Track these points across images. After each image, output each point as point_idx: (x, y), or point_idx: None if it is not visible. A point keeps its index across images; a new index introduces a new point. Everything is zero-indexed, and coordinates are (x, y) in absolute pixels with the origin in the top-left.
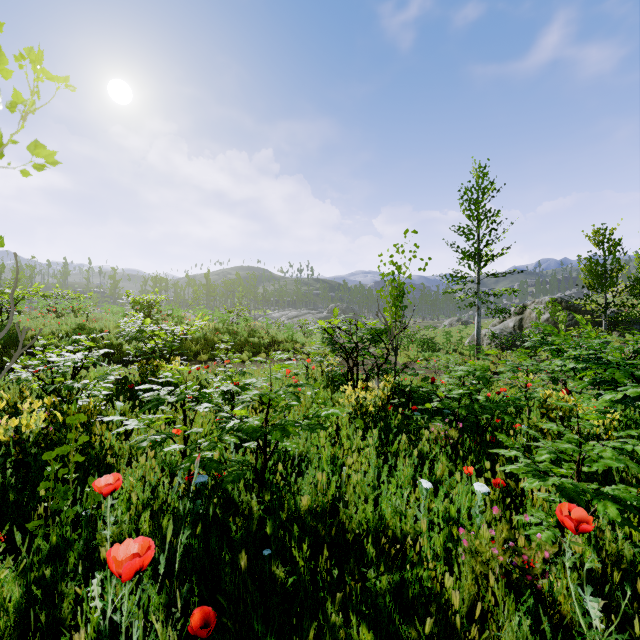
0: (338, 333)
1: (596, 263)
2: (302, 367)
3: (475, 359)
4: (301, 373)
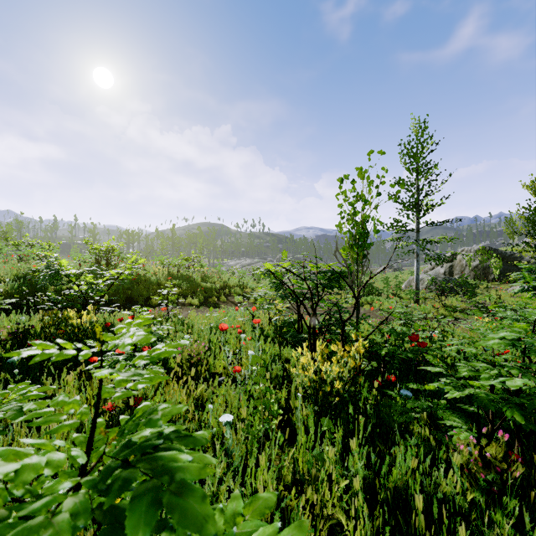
0: (287, 277)
1: (535, 211)
2: (249, 313)
3: (415, 303)
4: (248, 319)
